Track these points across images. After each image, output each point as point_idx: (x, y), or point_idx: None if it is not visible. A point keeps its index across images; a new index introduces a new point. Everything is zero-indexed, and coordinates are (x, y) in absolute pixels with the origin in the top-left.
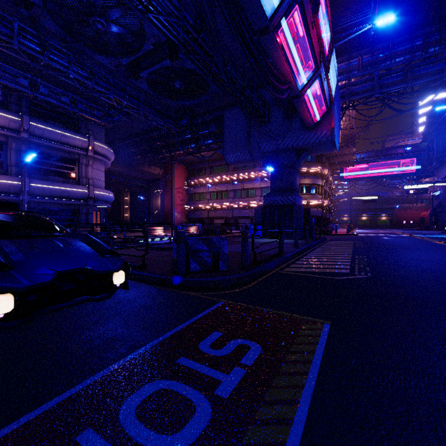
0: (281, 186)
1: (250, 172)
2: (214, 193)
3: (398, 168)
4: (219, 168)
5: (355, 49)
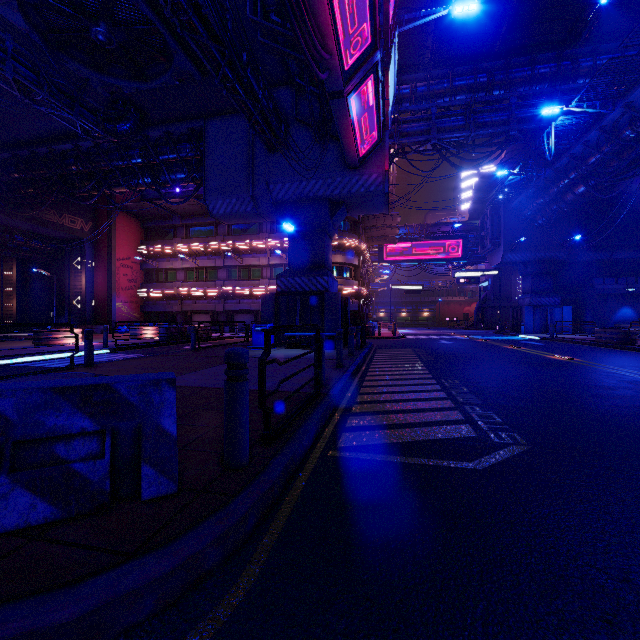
0: (306, 260)
1: (254, 239)
2: (192, 270)
3: (445, 250)
4: (202, 230)
5: (408, 69)
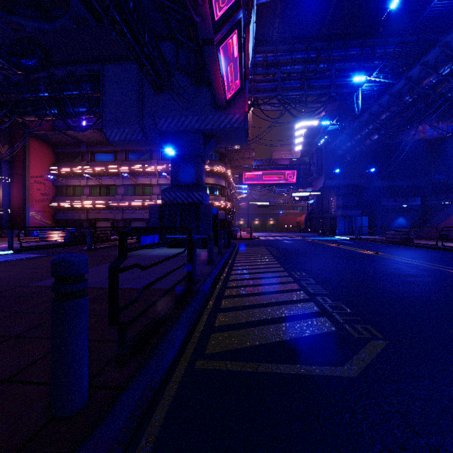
0: (185, 179)
1: (146, 164)
2: (96, 187)
3: (285, 178)
4: (104, 156)
5: (261, 43)
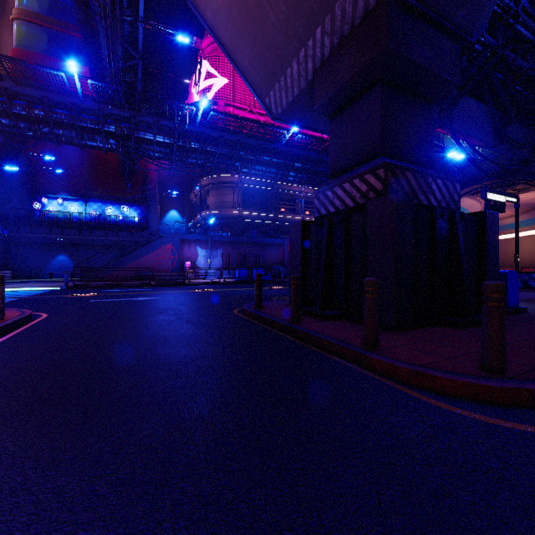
0: None
1: None
2: None
3: None
4: None
5: None
